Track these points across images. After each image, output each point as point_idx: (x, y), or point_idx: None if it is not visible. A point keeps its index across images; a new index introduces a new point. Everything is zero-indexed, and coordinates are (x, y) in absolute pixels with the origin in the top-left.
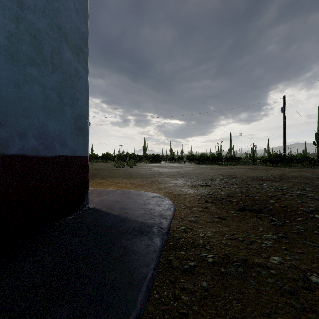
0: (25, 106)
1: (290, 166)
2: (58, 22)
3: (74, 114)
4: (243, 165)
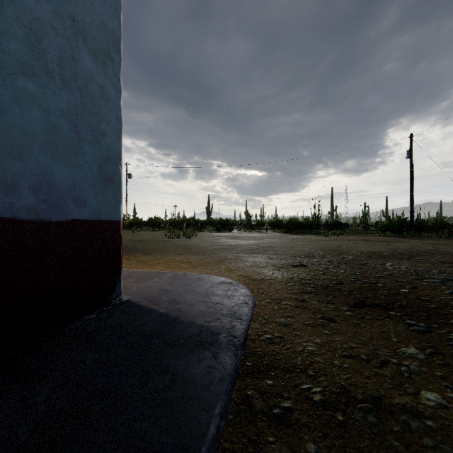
0: (14, 141)
1: (420, 236)
2: (71, 10)
3: (97, 156)
4: (351, 235)
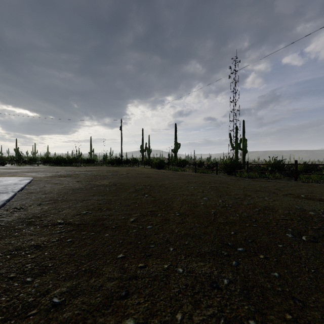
0: None
1: (122, 166)
2: None
3: None
4: (93, 166)
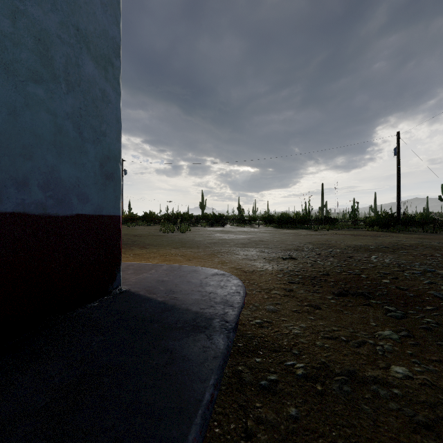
0: (25, 142)
1: (407, 231)
2: (75, 20)
3: (99, 155)
4: (340, 230)
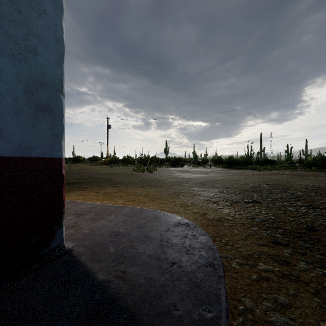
0: None
1: None
2: None
3: (23, 77)
4: (281, 170)
